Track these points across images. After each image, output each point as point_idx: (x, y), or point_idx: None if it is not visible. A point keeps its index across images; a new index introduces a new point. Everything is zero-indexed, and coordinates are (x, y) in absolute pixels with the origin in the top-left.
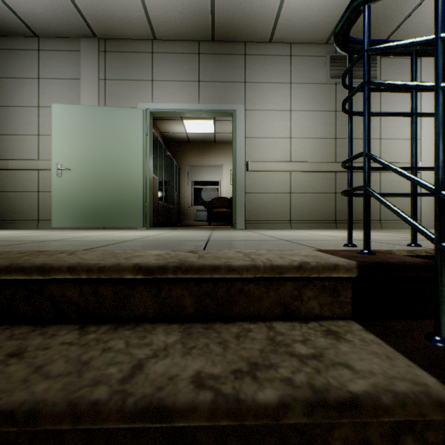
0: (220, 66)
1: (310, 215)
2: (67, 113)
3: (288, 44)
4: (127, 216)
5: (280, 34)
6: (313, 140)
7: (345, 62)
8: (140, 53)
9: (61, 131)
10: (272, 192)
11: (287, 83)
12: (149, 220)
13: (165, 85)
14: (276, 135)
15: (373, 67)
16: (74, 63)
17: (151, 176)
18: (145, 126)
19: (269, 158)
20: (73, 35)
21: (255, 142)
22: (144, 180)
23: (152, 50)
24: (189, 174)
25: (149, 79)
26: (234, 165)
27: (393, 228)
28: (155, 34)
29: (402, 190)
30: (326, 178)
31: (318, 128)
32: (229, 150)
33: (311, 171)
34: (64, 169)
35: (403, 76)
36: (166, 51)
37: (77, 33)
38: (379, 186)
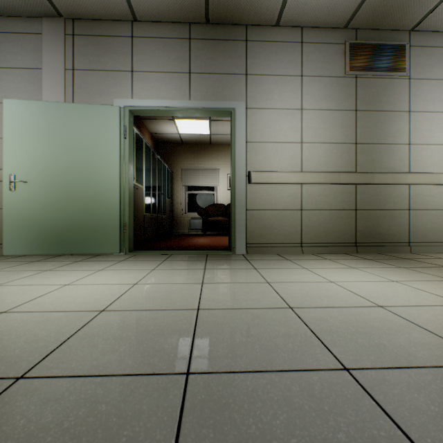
0: (215, 54)
1: (325, 236)
2: (22, 111)
3: (298, 28)
4: (100, 240)
5: (290, 15)
6: (329, 145)
7: (367, 50)
8: (116, 37)
9: (15, 133)
10: (279, 208)
11: (297, 76)
12: (128, 244)
13: (147, 77)
14: (284, 139)
15: (400, 57)
16: (34, 49)
17: (131, 189)
18: (123, 127)
19: (275, 167)
20: (32, 13)
21: (258, 147)
22: (121, 194)
23: (132, 33)
24: (182, 179)
25: (128, 69)
26: (233, 175)
27: (424, 252)
28: (135, 13)
29: (435, 205)
30: (344, 191)
31: (335, 130)
32: (226, 152)
33: (326, 183)
34: (18, 181)
35: (437, 69)
36: (149, 35)
37: (36, 10)
38: (408, 201)
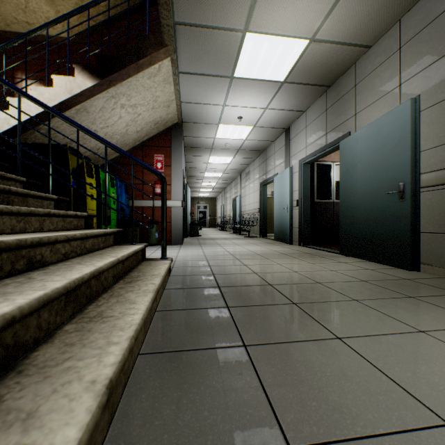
0: None
1: None
2: None
3: None
4: None
5: None
6: None
7: None
8: None
9: None
10: None
11: None
12: None
13: None
14: None
15: None
16: None
17: None
18: None
19: None
20: None
21: None
22: None
23: None
24: None
25: None
26: None
27: None
28: None
29: None
30: None
31: None
32: None
33: None
34: None
35: None
36: None
37: None
38: None
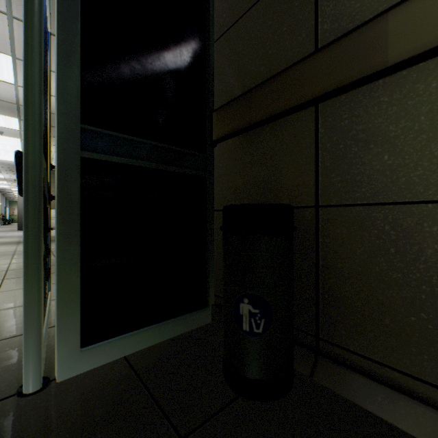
0: None
1: None
2: None
3: None
4: None
5: None
6: None
7: None
8: None
9: None
10: None
11: None
12: None
13: None
14: None
15: None
16: None
17: None
18: None
19: None
20: None
21: None
22: None
23: None
24: None
25: None
26: None
27: None
28: None
29: None
30: None
31: None
32: None
33: None
34: None
35: None
36: None
37: None
38: None
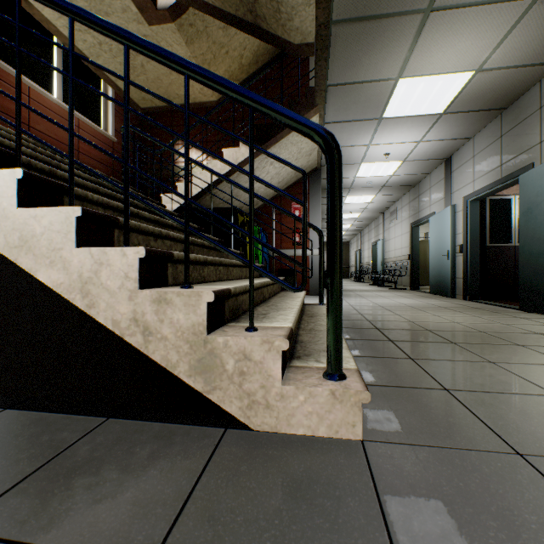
0: None
1: None
2: None
3: None
4: None
5: None
6: None
7: None
8: None
9: None
10: None
11: None
12: None
13: None
14: None
15: None
16: None
17: None
18: None
19: None
20: None
21: None
22: None
23: None
24: None
25: None
26: None
27: None
28: None
29: None
30: None
31: None
32: None
33: None
34: None
35: None
36: None
37: None
38: None
